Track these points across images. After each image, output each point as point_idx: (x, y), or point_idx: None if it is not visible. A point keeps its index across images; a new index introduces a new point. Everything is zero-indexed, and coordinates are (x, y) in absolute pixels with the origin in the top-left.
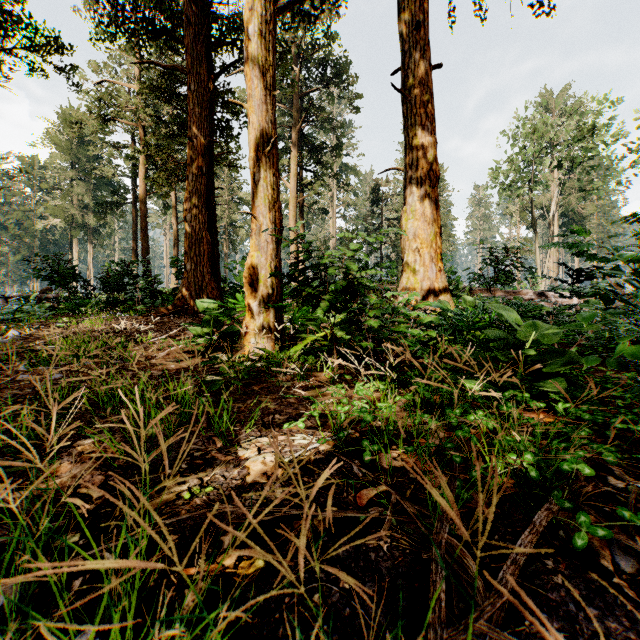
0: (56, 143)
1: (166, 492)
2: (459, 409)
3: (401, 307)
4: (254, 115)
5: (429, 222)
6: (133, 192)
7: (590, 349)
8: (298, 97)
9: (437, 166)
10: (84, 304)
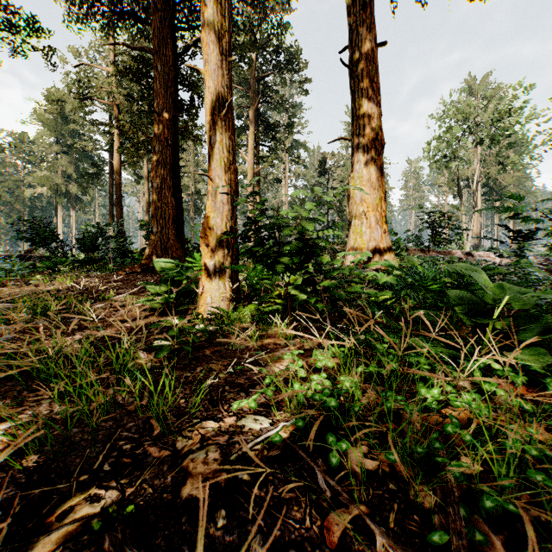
0: (43, 121)
1: (70, 518)
2: (437, 389)
3: (354, 267)
4: (210, 79)
5: (375, 187)
6: (110, 164)
7: (535, 307)
8: (255, 80)
9: (382, 136)
10: (61, 263)
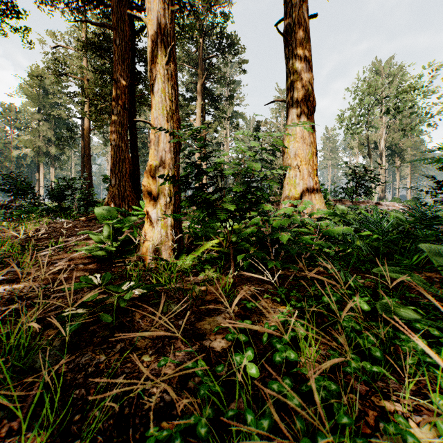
0: (27, 94)
1: None
2: None
3: (297, 215)
4: (152, 27)
5: (307, 143)
6: (81, 129)
7: None
8: (202, 60)
9: (314, 97)
10: (33, 211)
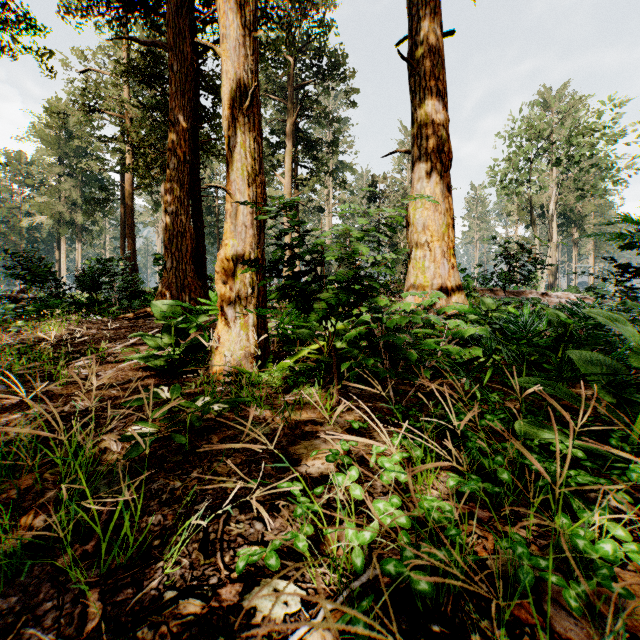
0: (43, 137)
1: None
2: (610, 543)
3: (422, 312)
4: (228, 59)
5: (440, 211)
6: (121, 188)
7: None
8: (293, 89)
9: (449, 147)
10: (55, 305)
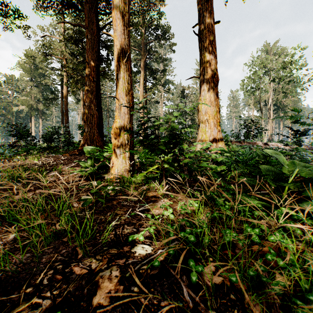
0: (23, 68)
1: None
2: (258, 228)
3: (202, 151)
4: (117, 40)
5: (213, 105)
6: (61, 92)
7: None
8: (144, 45)
9: (217, 75)
10: (32, 149)
